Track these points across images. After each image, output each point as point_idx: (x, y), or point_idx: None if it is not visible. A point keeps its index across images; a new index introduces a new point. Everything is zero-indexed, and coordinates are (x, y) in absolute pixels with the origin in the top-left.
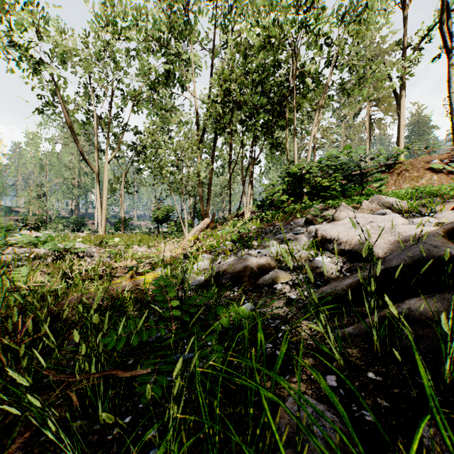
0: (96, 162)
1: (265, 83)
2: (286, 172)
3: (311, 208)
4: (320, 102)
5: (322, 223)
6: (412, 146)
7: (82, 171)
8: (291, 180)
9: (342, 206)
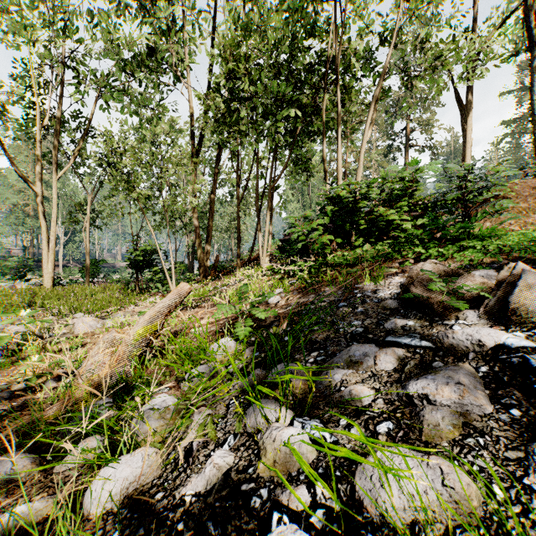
0: (38, 178)
1: (293, 58)
2: (328, 197)
3: (414, 269)
4: (378, 91)
5: (457, 310)
6: (502, 166)
7: None
8: (337, 210)
9: (527, 272)
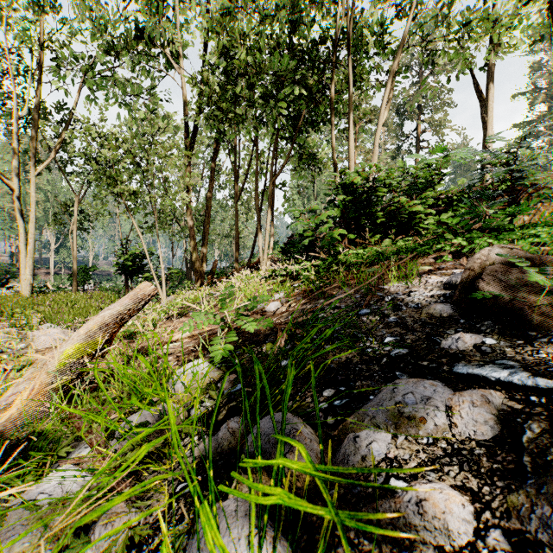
0: (16, 174)
1: (297, 26)
2: (339, 185)
3: (475, 258)
4: (396, 64)
5: None
6: None
7: (30, 198)
8: (349, 201)
9: None
